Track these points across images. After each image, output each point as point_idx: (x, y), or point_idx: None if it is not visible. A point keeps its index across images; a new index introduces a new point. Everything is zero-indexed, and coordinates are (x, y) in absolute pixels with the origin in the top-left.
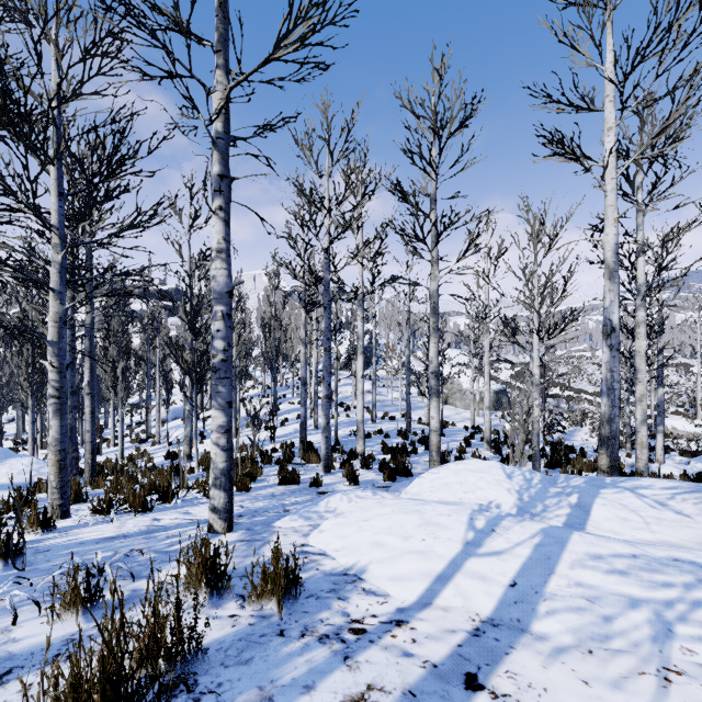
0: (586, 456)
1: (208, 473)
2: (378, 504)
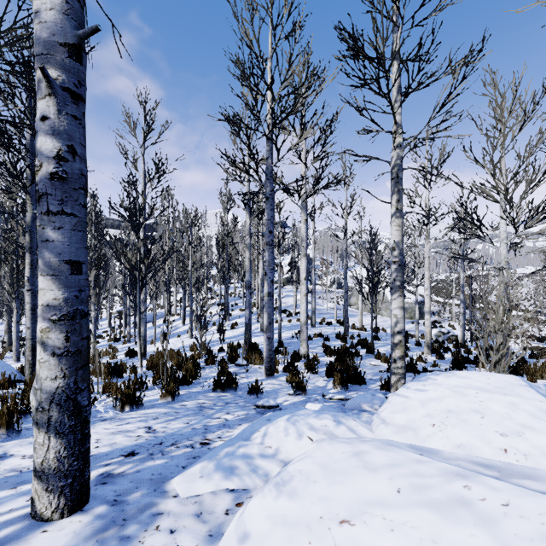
0: (527, 362)
1: (136, 375)
2: (357, 460)
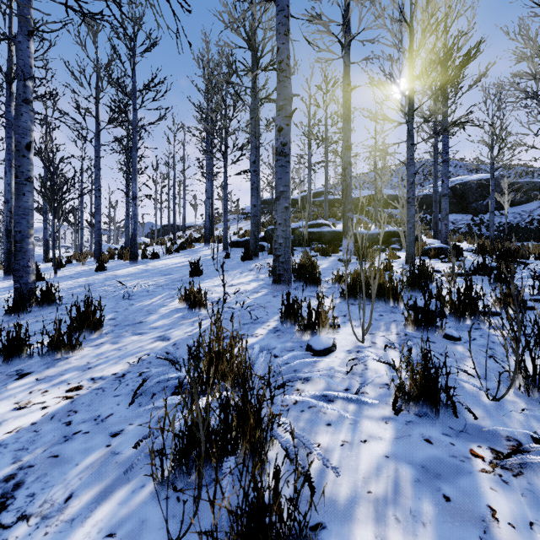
0: None
1: None
2: None
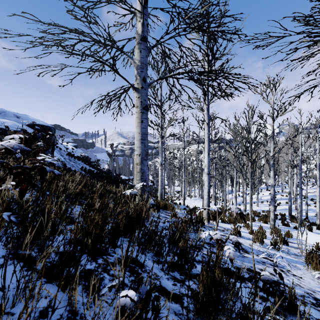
0: None
1: (260, 217)
2: (313, 234)
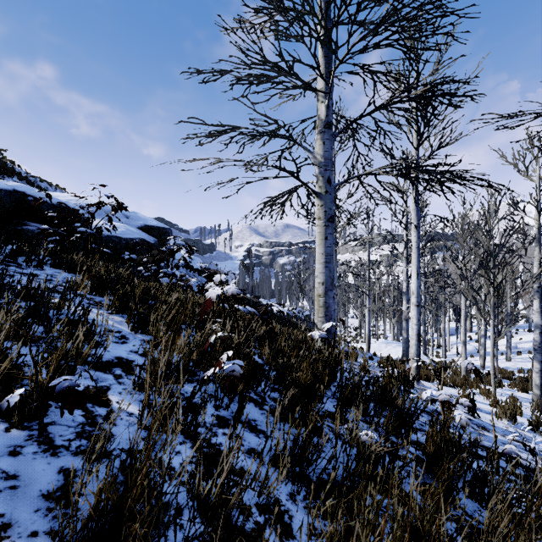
0: None
1: (513, 381)
2: None
